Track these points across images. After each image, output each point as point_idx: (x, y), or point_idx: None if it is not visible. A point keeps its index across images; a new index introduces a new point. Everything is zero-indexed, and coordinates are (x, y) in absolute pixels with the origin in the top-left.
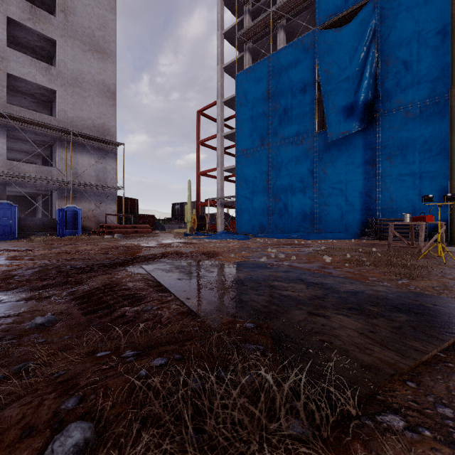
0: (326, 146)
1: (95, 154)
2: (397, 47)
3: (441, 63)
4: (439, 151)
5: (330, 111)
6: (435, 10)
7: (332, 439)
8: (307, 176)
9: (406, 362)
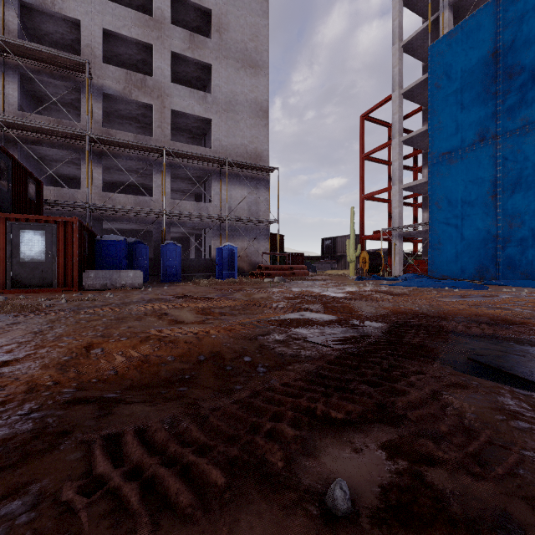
0: None
1: (248, 185)
2: None
3: None
4: None
5: None
6: None
7: None
8: None
9: None
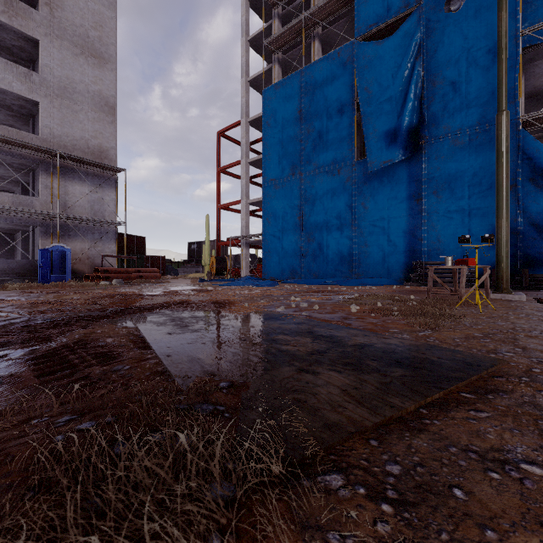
0: (366, 177)
1: (89, 182)
2: (444, 66)
3: (491, 86)
4: (490, 185)
5: (370, 136)
6: (485, 25)
7: (244, 499)
8: (345, 212)
9: (373, 420)
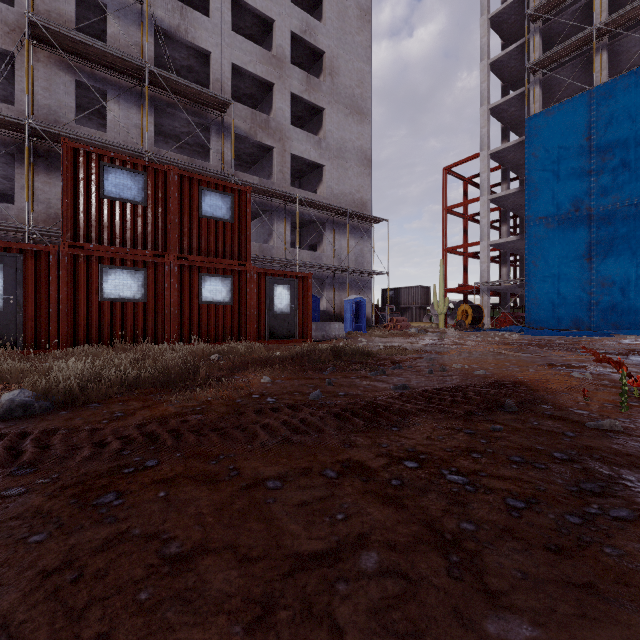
0: None
1: (354, 235)
2: None
3: None
4: None
5: None
6: None
7: None
8: None
9: None
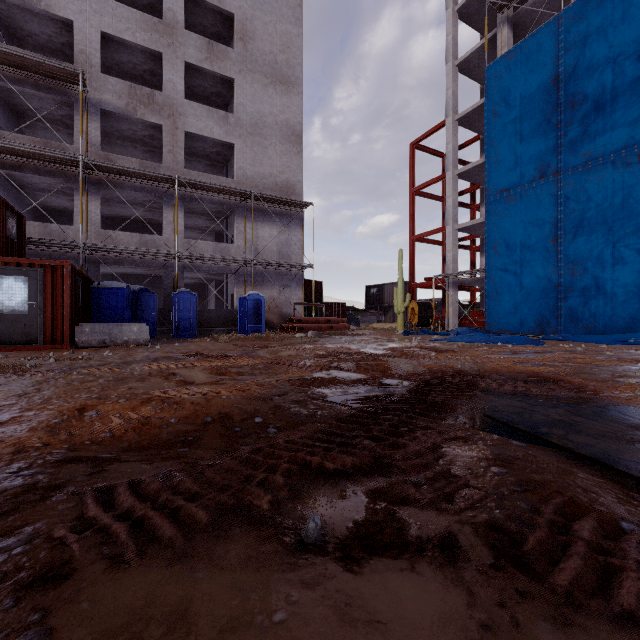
0: None
1: (277, 222)
2: None
3: None
4: None
5: None
6: None
7: None
8: None
9: None
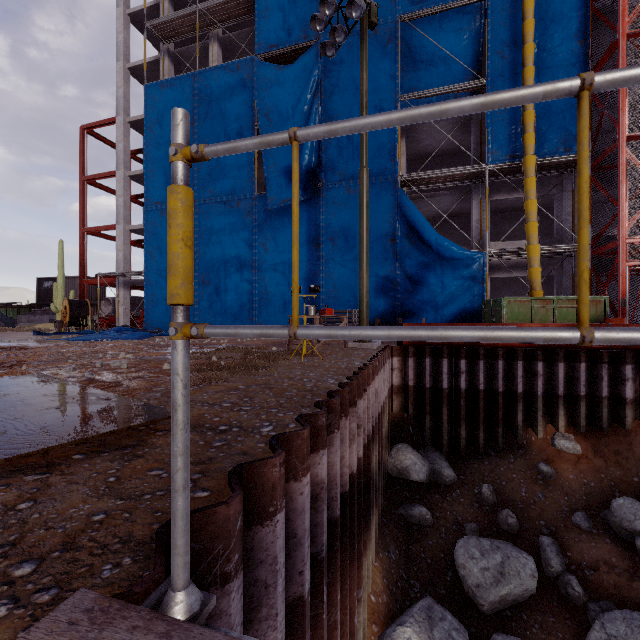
0: (267, 214)
1: None
2: (340, 111)
3: (378, 141)
4: (376, 237)
5: (270, 169)
6: (373, 81)
7: None
8: (245, 252)
9: None
